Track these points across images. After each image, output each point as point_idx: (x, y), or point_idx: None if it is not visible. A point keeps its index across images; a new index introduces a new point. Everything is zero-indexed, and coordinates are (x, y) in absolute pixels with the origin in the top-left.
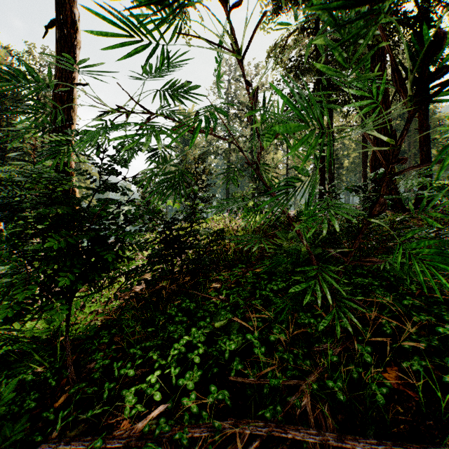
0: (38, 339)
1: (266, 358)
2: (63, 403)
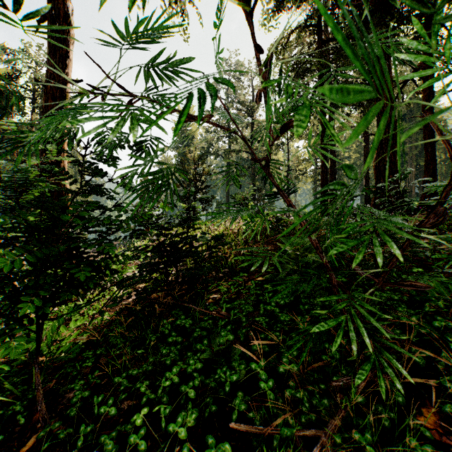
0: (14, 360)
1: (275, 394)
2: (32, 446)
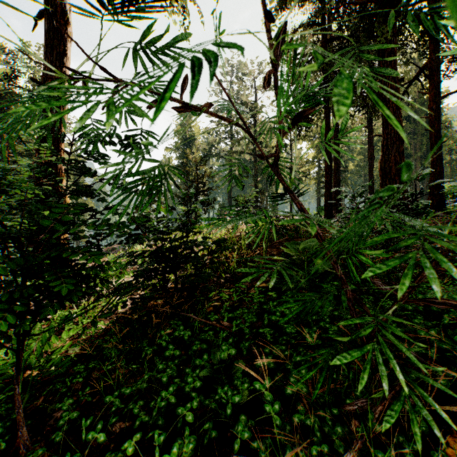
0: (1, 374)
1: (282, 419)
2: None
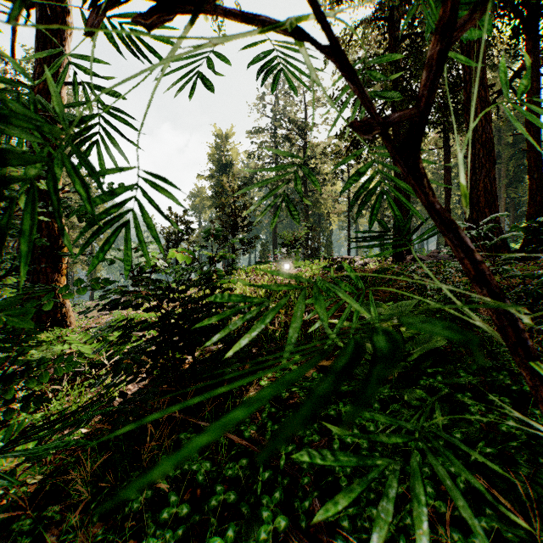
0: None
1: None
2: None
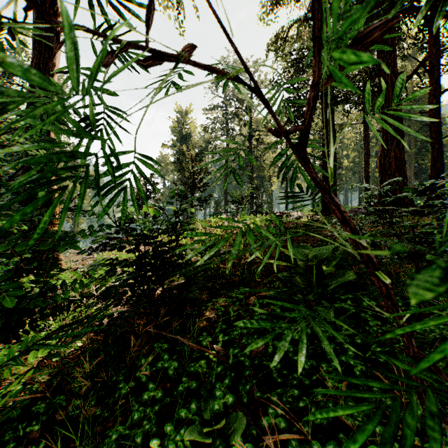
0: None
1: None
2: None
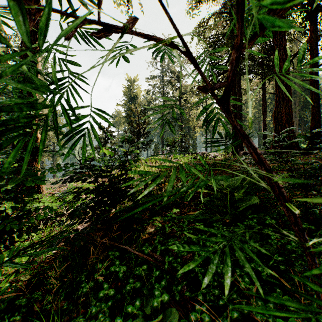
0: None
1: None
2: None
